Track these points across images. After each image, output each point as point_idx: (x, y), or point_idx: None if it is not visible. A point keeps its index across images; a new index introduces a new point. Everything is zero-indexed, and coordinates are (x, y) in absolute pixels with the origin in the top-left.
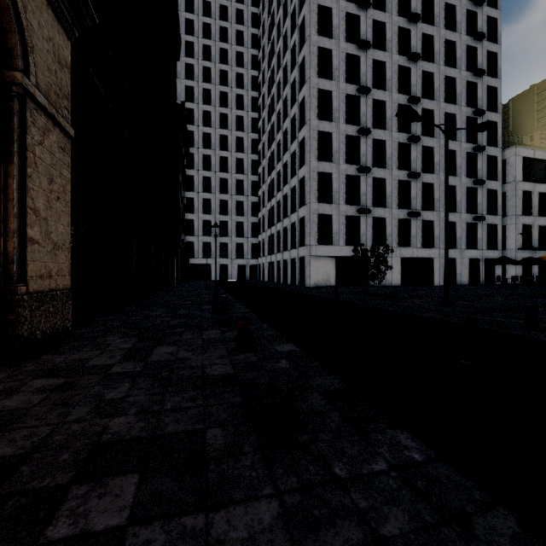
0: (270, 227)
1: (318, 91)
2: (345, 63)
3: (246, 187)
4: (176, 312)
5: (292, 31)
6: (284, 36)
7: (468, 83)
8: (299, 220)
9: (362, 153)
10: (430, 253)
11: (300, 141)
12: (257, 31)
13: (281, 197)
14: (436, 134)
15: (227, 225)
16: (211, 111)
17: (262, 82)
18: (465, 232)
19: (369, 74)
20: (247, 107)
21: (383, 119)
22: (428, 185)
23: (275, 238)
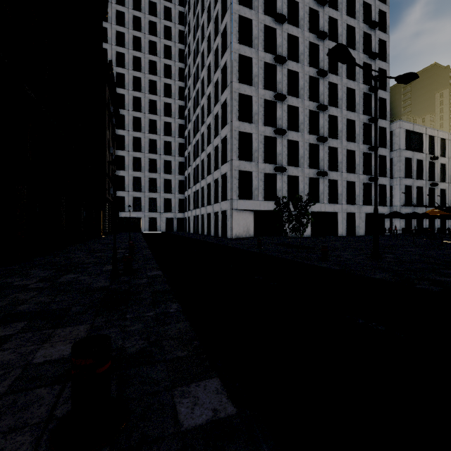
0: (195, 184)
1: (239, 57)
2: (263, 33)
3: (173, 148)
4: (57, 279)
5: (215, 3)
6: (208, 9)
7: (364, 64)
8: (222, 176)
9: (278, 117)
10: (335, 208)
11: (223, 103)
12: (183, 10)
13: (205, 156)
14: (339, 105)
15: (156, 182)
16: (141, 77)
17: (188, 53)
18: (362, 190)
19: (285, 46)
20: (175, 76)
21: (296, 88)
22: (333, 149)
23: (200, 194)
